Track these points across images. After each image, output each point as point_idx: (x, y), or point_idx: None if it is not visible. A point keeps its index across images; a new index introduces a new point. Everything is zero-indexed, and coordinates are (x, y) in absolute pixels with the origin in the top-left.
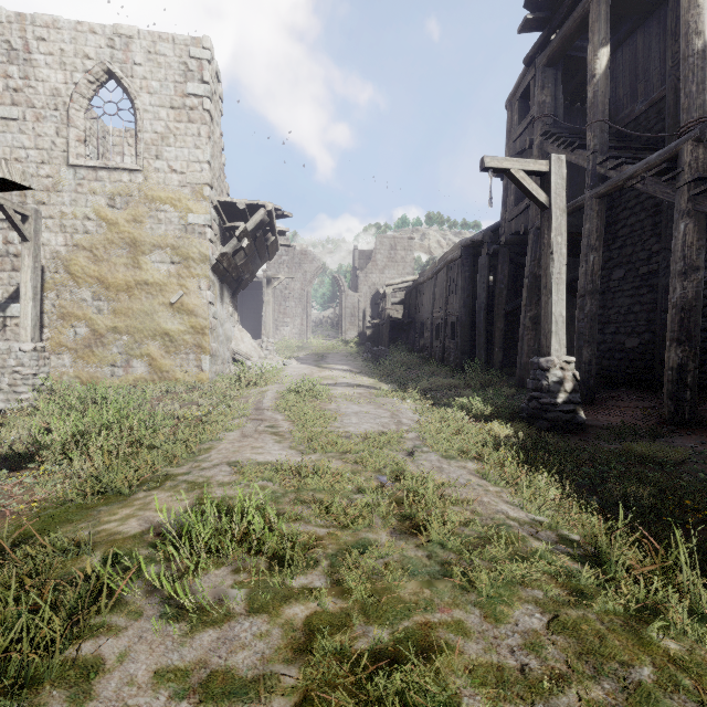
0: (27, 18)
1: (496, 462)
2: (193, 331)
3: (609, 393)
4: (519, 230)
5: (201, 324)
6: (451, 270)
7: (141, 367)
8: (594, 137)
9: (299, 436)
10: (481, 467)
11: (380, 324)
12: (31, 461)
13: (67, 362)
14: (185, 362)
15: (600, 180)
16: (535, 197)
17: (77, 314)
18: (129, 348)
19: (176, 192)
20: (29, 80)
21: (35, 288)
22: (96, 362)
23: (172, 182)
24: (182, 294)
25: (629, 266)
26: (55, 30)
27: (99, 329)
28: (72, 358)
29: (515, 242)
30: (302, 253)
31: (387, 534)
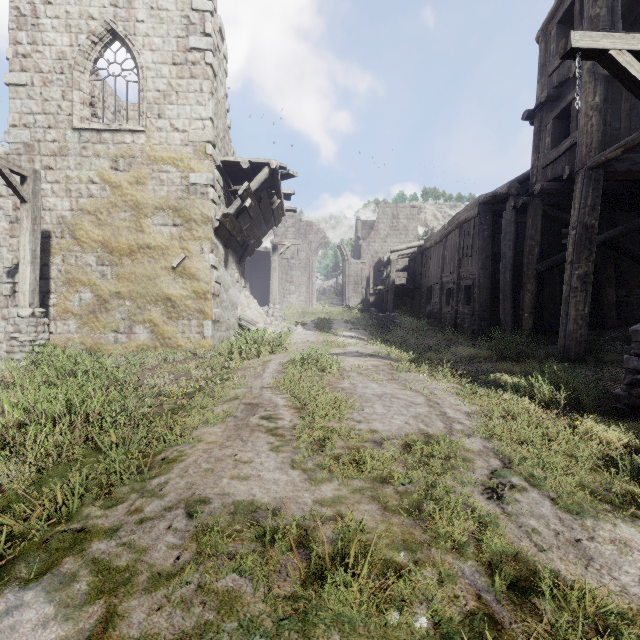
0: None
1: None
2: (195, 296)
3: None
4: (560, 175)
5: (203, 288)
6: (464, 230)
7: (144, 333)
8: None
9: (306, 440)
10: None
11: (384, 290)
12: None
13: (73, 328)
14: (187, 329)
15: None
16: None
17: (82, 279)
18: (132, 314)
19: (178, 152)
20: (36, 45)
21: (34, 252)
22: (100, 328)
23: (174, 141)
24: (184, 257)
25: None
26: None
27: (103, 295)
28: (77, 324)
29: (552, 190)
30: (307, 224)
31: None
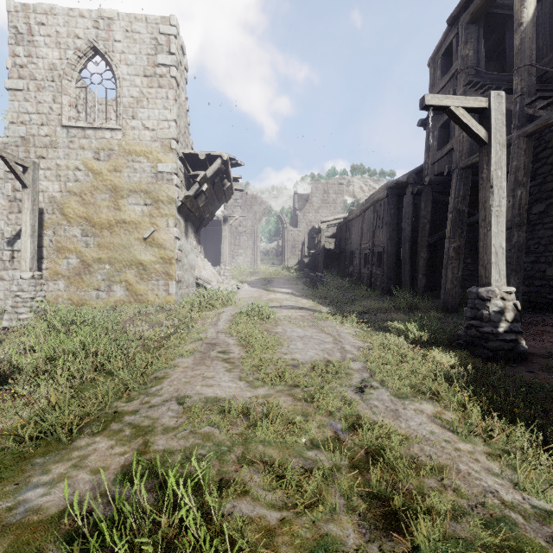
0: (30, 7)
1: (453, 402)
2: (162, 261)
3: (533, 318)
4: (442, 171)
5: (169, 255)
6: (377, 208)
7: (120, 291)
8: (522, 80)
9: (249, 365)
10: (441, 411)
11: (316, 253)
12: (7, 382)
13: (62, 287)
14: (155, 287)
15: (527, 120)
16: (474, 133)
17: (69, 247)
18: (111, 275)
19: (148, 146)
20: (31, 57)
21: (33, 227)
22: (84, 287)
23: (145, 138)
24: (153, 230)
25: (549, 201)
26: (52, 16)
27: (87, 260)
28: (65, 284)
29: (438, 182)
30: (252, 197)
31: (356, 529)
